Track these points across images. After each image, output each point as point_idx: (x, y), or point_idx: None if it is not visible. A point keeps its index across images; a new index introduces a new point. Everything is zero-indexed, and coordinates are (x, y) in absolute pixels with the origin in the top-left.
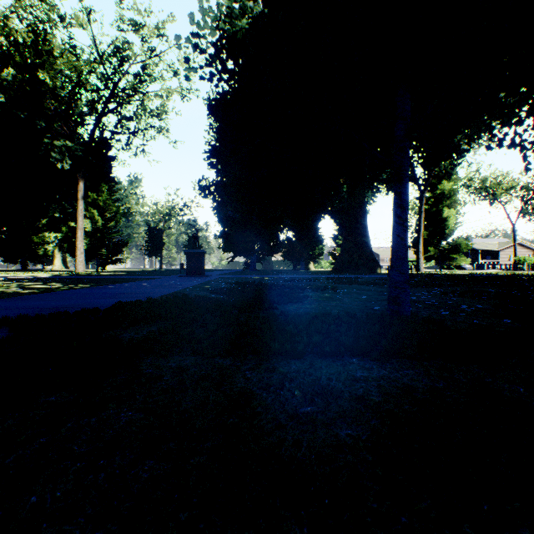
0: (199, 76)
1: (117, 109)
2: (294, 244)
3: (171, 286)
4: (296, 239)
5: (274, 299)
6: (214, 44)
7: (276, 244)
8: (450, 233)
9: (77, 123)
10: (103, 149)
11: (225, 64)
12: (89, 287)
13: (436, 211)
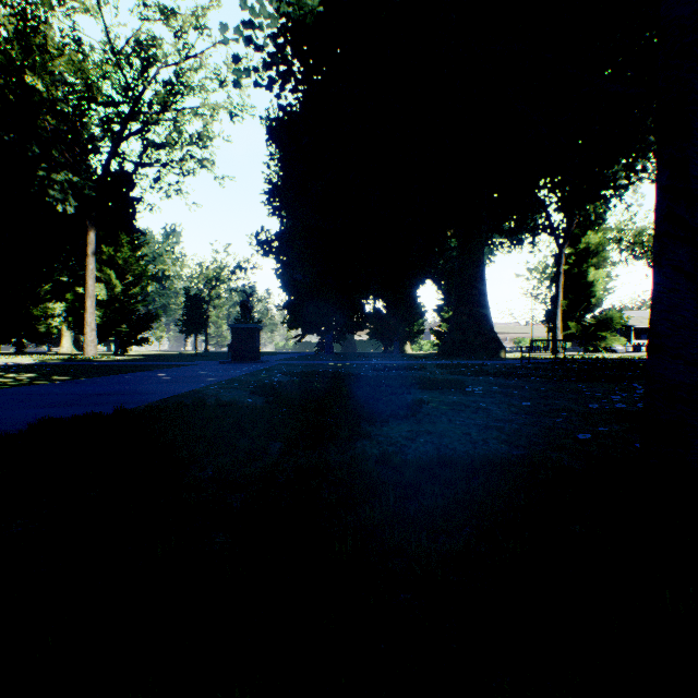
0: (254, 82)
1: (141, 132)
2: (385, 317)
3: (195, 379)
4: (388, 311)
5: (360, 409)
6: (274, 34)
7: (361, 317)
8: (598, 302)
9: (86, 150)
10: (123, 188)
11: (290, 66)
12: (62, 381)
13: (579, 273)
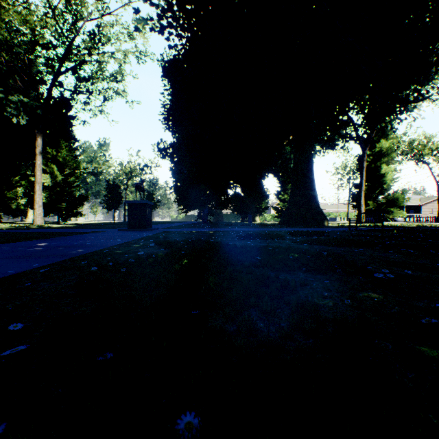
0: (150, 28)
1: (74, 68)
2: (243, 198)
3: (60, 251)
4: (244, 194)
5: None
6: None
7: (226, 198)
8: (388, 188)
9: (35, 81)
10: (62, 108)
11: None
12: None
13: (375, 168)
